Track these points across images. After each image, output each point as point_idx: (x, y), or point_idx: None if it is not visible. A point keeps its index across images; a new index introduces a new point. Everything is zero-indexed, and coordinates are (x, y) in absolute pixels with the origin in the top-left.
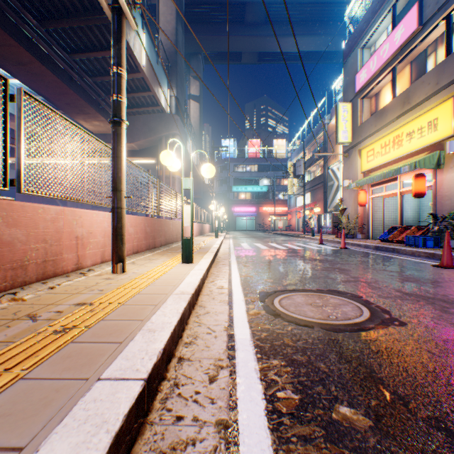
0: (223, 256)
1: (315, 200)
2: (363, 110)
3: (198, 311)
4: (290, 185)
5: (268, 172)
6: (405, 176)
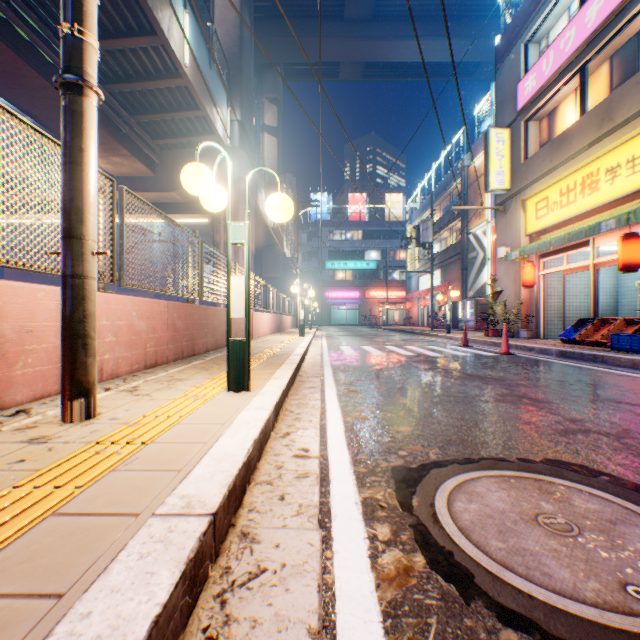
0: (310, 369)
1: (448, 280)
2: (529, 138)
3: (232, 566)
4: (410, 259)
5: (377, 240)
6: (602, 238)
